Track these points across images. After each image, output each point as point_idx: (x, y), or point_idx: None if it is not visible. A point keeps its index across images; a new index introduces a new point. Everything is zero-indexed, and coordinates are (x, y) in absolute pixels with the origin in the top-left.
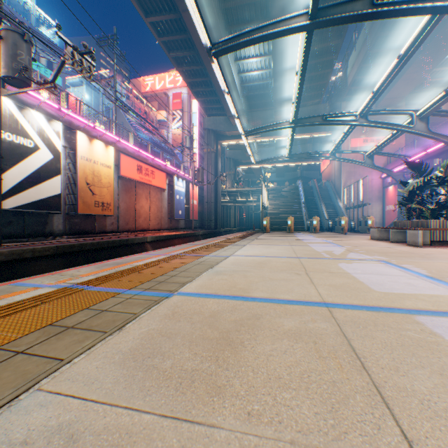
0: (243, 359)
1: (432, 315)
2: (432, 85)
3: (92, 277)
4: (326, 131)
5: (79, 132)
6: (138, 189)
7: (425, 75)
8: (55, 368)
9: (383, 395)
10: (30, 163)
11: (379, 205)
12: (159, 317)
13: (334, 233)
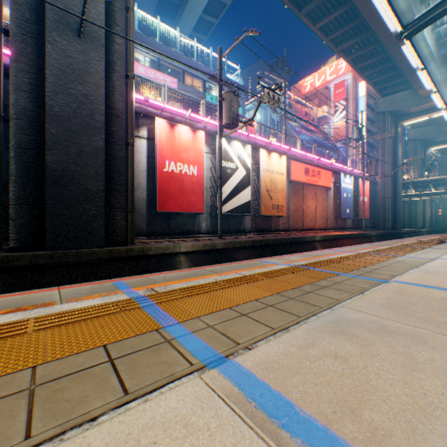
0: None
1: None
2: None
3: (304, 262)
4: None
5: (261, 150)
6: (304, 190)
7: None
8: (338, 302)
9: None
10: (233, 180)
11: None
12: (389, 292)
13: None
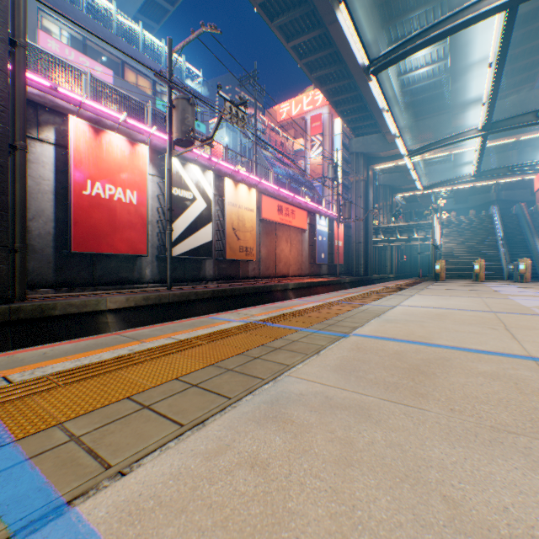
0: (438, 383)
1: None
2: None
3: (265, 317)
4: None
5: (226, 179)
6: (278, 231)
7: None
8: (287, 368)
9: None
10: (190, 213)
11: None
12: (346, 349)
13: None
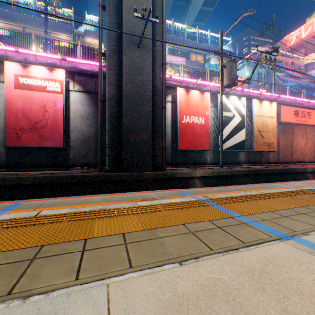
0: None
1: None
2: None
3: (311, 187)
4: None
5: (253, 100)
6: (293, 129)
7: None
8: None
9: None
10: (230, 125)
11: None
12: None
13: None
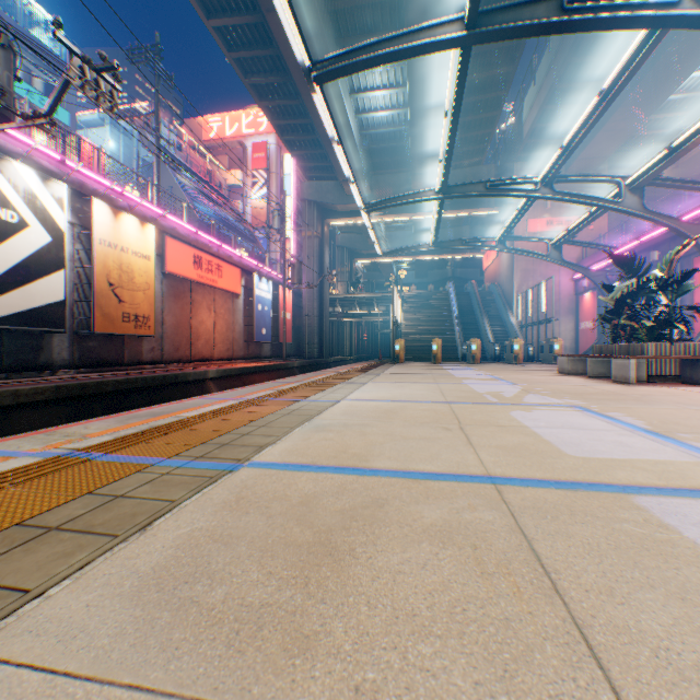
0: (353, 581)
1: (659, 494)
2: (647, 141)
3: (107, 438)
4: (491, 208)
5: (96, 200)
6: (196, 294)
7: (638, 125)
8: (11, 609)
9: (591, 642)
10: (12, 249)
11: (569, 321)
12: (213, 507)
13: (503, 364)
